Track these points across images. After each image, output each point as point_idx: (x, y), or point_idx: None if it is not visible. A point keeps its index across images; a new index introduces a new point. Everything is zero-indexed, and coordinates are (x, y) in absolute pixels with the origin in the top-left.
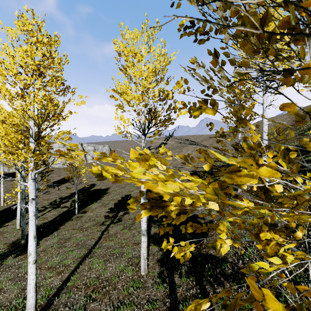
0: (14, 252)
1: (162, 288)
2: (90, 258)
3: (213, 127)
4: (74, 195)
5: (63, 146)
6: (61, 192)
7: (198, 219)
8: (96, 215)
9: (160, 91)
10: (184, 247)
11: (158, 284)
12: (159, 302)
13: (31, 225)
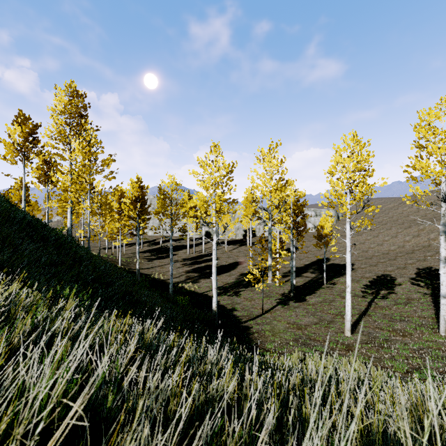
0: (290, 299)
1: None
2: (369, 316)
3: None
4: (309, 267)
5: None
6: None
7: None
8: None
9: None
10: None
11: None
12: None
13: (349, 268)
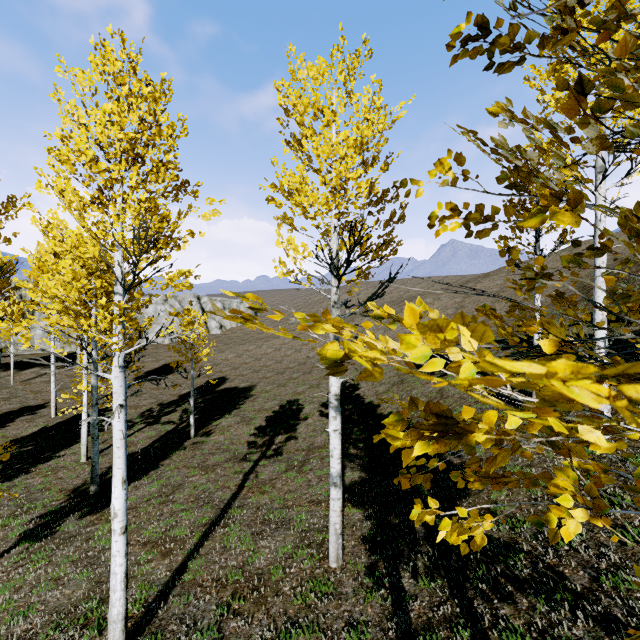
0: (78, 508)
1: (376, 599)
2: (224, 527)
3: (516, 256)
4: (185, 399)
5: (163, 303)
6: (161, 393)
7: (447, 456)
8: (231, 439)
9: (371, 185)
10: (468, 521)
11: (368, 590)
12: (371, 627)
13: (118, 457)
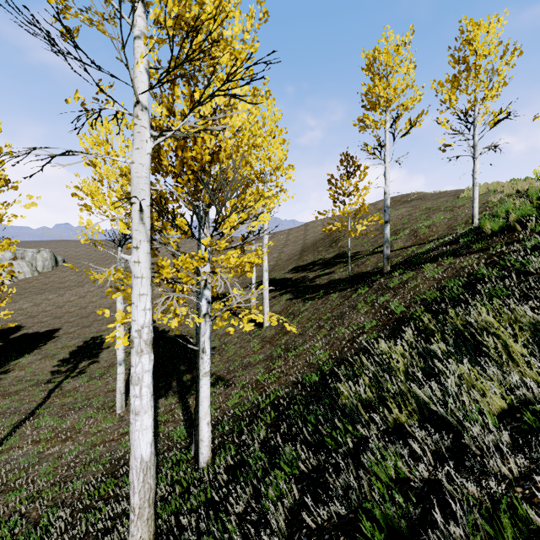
0: None
1: None
2: (33, 420)
3: None
4: None
5: None
6: None
7: None
8: (33, 372)
9: None
10: None
11: None
12: None
13: None
